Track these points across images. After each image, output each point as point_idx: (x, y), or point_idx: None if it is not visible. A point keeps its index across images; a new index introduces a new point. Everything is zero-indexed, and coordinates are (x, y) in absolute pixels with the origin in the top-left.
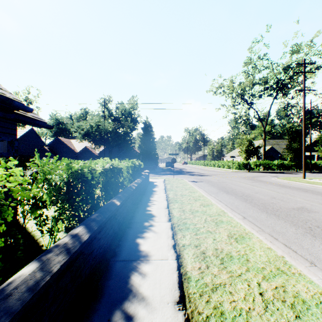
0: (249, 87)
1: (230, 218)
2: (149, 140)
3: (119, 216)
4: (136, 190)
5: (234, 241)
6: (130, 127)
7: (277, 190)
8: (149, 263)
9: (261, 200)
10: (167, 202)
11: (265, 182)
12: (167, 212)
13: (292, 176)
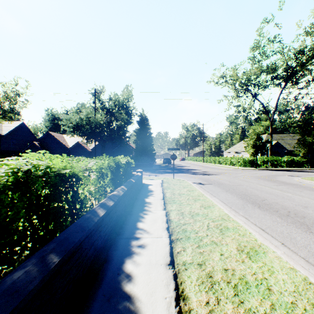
0: (256, 74)
1: None
2: (145, 134)
3: None
4: (111, 212)
5: None
6: (125, 120)
7: None
8: None
9: None
10: (168, 238)
11: (292, 185)
12: (171, 286)
13: None
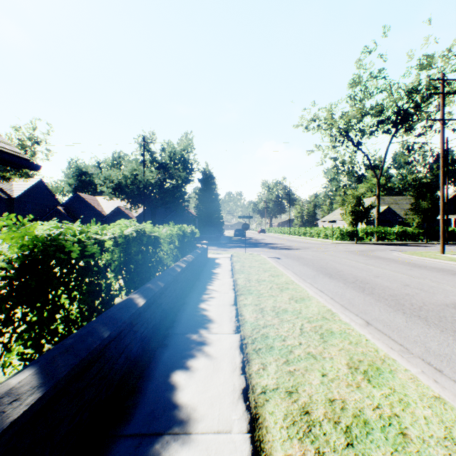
0: (356, 119)
1: (345, 325)
2: (210, 196)
3: (145, 324)
4: (184, 273)
5: (363, 380)
6: (182, 177)
7: (408, 272)
8: (190, 445)
9: (389, 290)
10: (234, 293)
11: (385, 259)
12: (233, 312)
13: (423, 250)
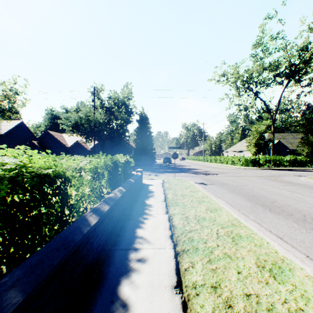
0: (259, 72)
1: None
2: (145, 133)
3: None
4: (106, 219)
5: None
6: (124, 119)
7: None
8: None
9: None
10: (173, 249)
11: (300, 185)
12: None
13: None
